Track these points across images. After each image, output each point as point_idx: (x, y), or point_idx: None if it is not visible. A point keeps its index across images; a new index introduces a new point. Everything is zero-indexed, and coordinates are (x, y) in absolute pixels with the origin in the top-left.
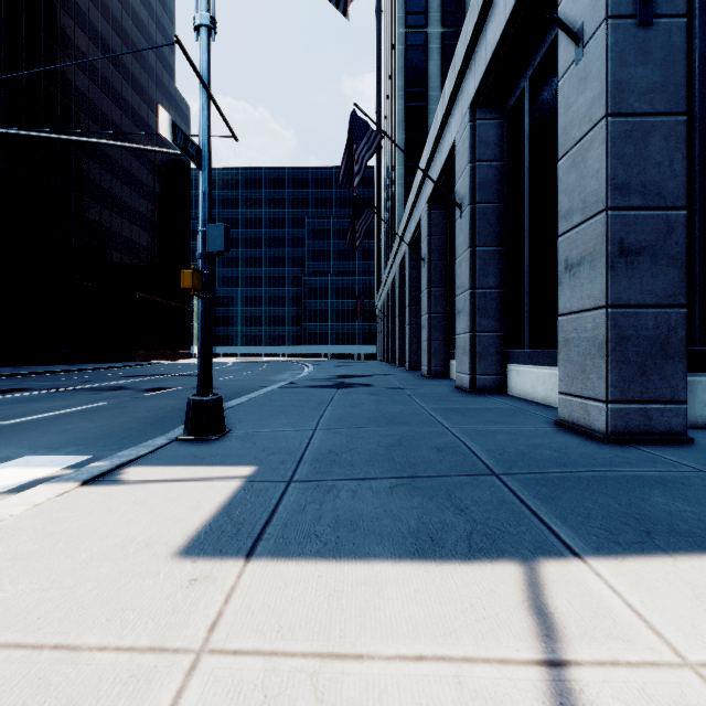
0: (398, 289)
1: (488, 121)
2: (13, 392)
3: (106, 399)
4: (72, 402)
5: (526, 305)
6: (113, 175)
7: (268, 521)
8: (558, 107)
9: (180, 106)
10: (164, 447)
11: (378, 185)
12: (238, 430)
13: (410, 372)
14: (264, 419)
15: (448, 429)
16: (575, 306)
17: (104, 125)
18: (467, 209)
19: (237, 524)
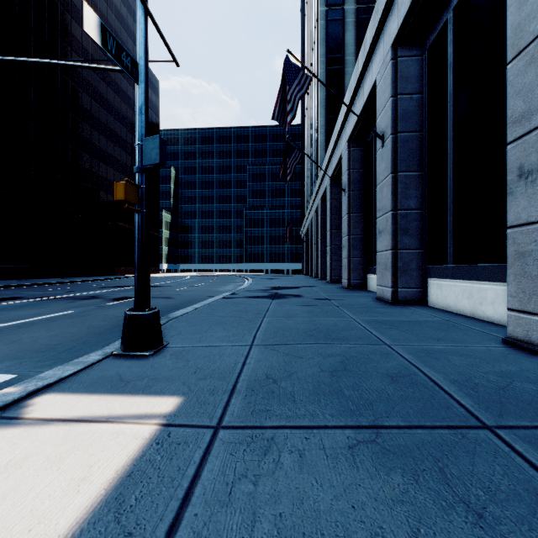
0: (320, 217)
1: (408, 58)
2: (7, 300)
3: (75, 308)
4: (46, 310)
5: (449, 222)
6: (100, 133)
7: (172, 527)
8: (508, 6)
9: (151, 80)
10: (95, 364)
11: (303, 137)
12: (175, 344)
13: (332, 284)
14: (202, 332)
15: (391, 348)
16: (534, 215)
17: (93, 95)
18: (388, 138)
19: (122, 536)
